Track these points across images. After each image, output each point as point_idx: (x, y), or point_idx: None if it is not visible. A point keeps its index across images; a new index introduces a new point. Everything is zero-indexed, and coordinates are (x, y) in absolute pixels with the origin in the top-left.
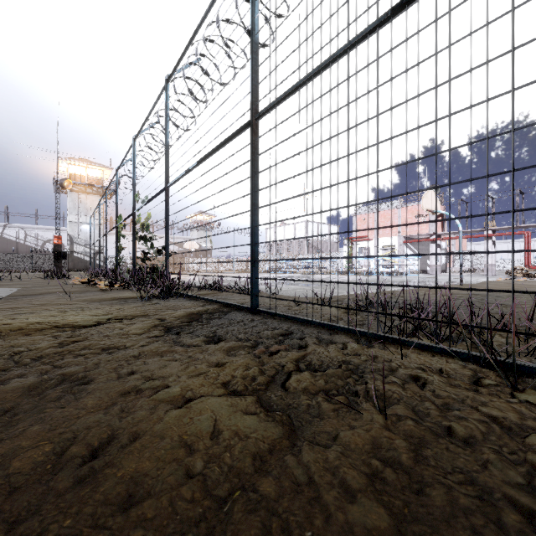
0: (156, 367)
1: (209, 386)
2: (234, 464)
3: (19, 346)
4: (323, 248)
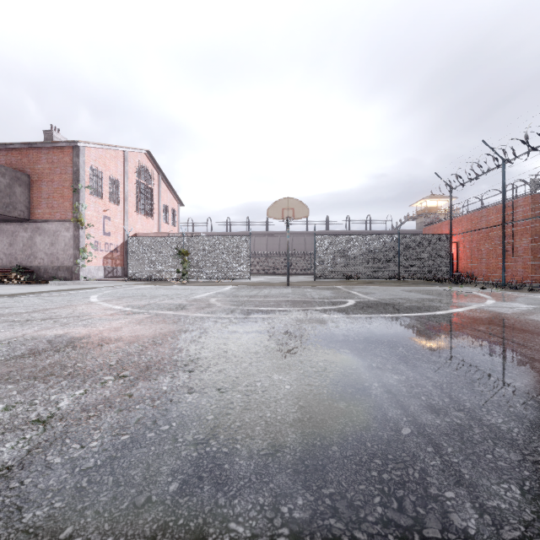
0: None
1: None
2: None
3: None
4: None
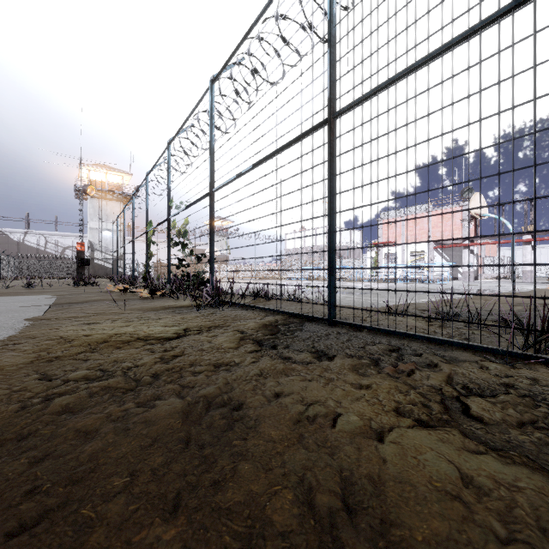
0: (297, 388)
1: (387, 414)
2: (543, 526)
3: (122, 361)
4: (345, 254)
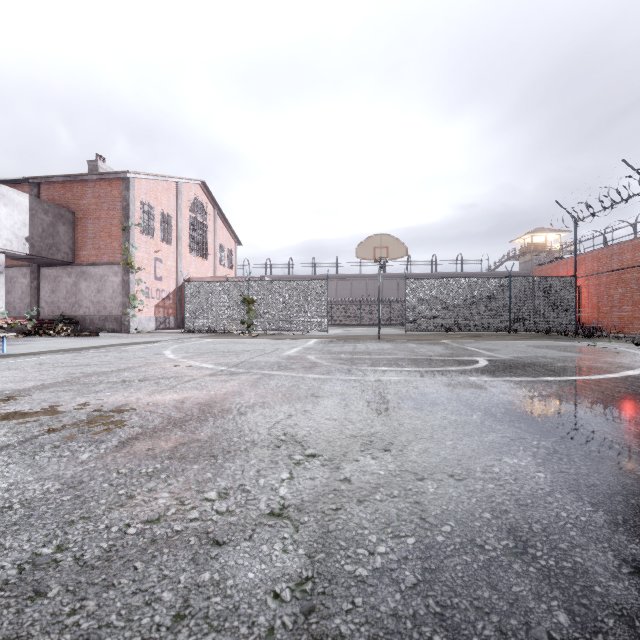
0: None
1: None
2: None
3: None
4: None
